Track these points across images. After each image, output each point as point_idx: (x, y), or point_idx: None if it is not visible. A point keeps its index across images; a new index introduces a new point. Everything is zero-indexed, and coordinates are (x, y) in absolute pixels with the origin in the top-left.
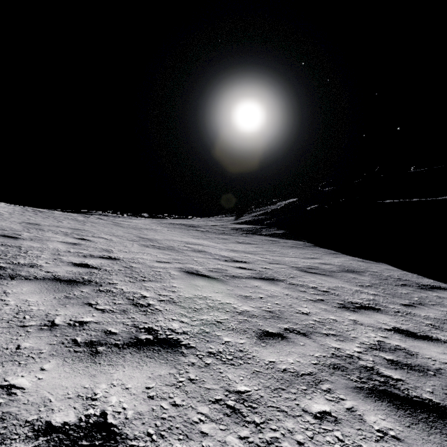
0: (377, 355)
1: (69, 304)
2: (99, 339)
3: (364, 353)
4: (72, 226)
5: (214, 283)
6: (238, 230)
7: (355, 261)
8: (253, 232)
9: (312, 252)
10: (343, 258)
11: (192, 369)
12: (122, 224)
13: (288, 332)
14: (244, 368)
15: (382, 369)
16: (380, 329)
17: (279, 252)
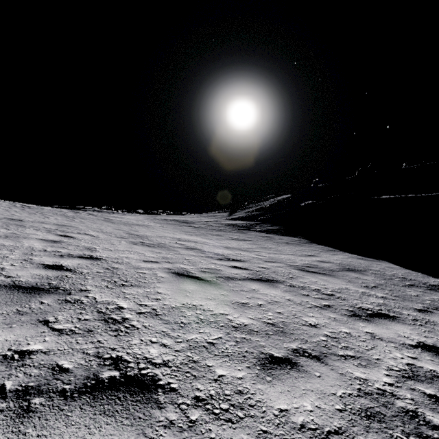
0: (414, 388)
1: (17, 322)
2: (40, 383)
3: (398, 386)
4: (59, 222)
5: (206, 286)
6: (232, 226)
7: (355, 259)
8: (248, 228)
9: (309, 249)
10: (342, 256)
11: (169, 434)
12: (113, 220)
13: (297, 355)
14: (245, 427)
15: (428, 413)
16: (405, 345)
17: (274, 249)
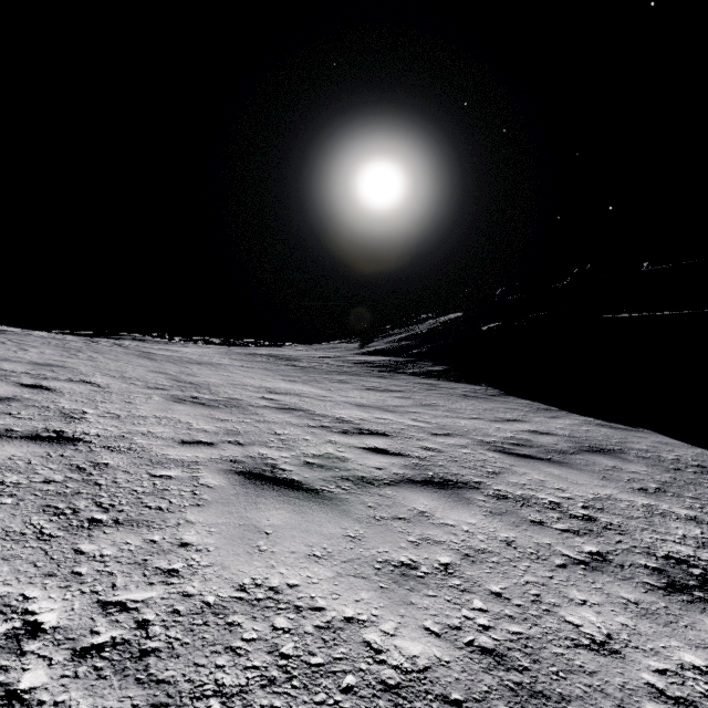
0: None
1: None
2: None
3: None
4: (42, 359)
5: (313, 511)
6: (366, 365)
7: (593, 426)
8: (393, 370)
9: (505, 407)
10: (569, 420)
11: None
12: (156, 355)
13: None
14: None
15: None
16: None
17: (444, 408)
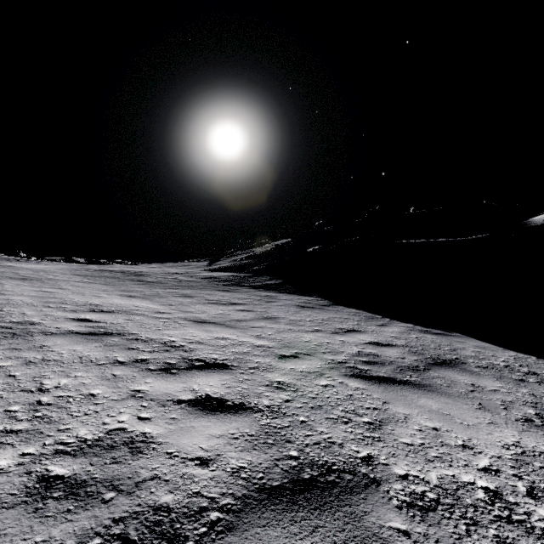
0: None
1: None
2: None
3: None
4: None
5: None
6: (212, 279)
7: (418, 332)
8: (236, 283)
9: (339, 316)
10: (396, 327)
11: None
12: None
13: None
14: None
15: None
16: None
17: (286, 320)
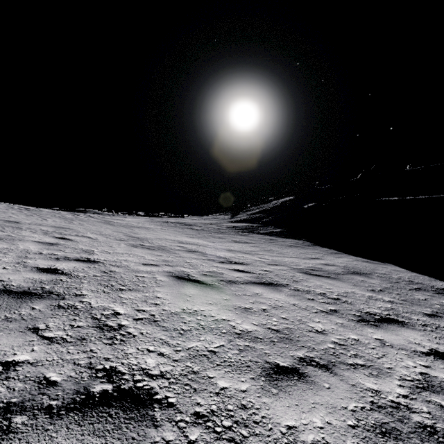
0: (429, 400)
1: (5, 330)
2: (23, 399)
3: (413, 398)
4: (57, 224)
5: (208, 291)
6: (234, 228)
7: (360, 261)
8: (250, 231)
9: (313, 252)
10: (347, 258)
11: None
12: (113, 222)
13: (304, 364)
14: None
15: None
16: (416, 353)
17: (277, 252)
